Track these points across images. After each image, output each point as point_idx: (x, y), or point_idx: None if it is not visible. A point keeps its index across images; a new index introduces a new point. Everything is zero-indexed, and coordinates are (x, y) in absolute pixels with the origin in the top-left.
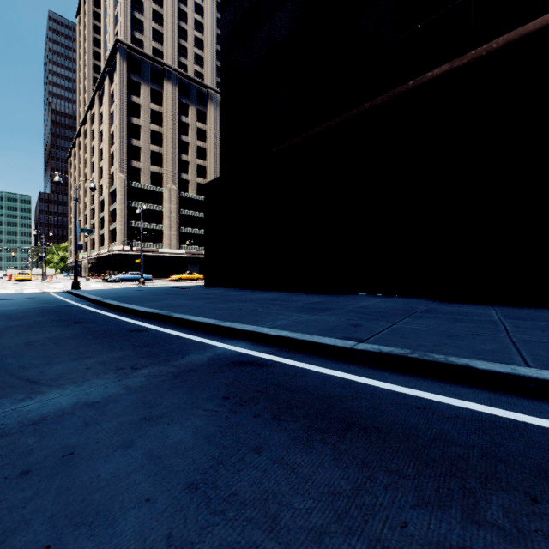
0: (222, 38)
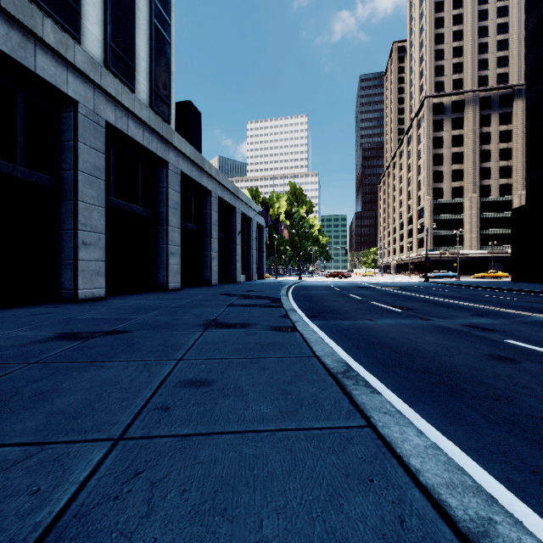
0: (526, 108)
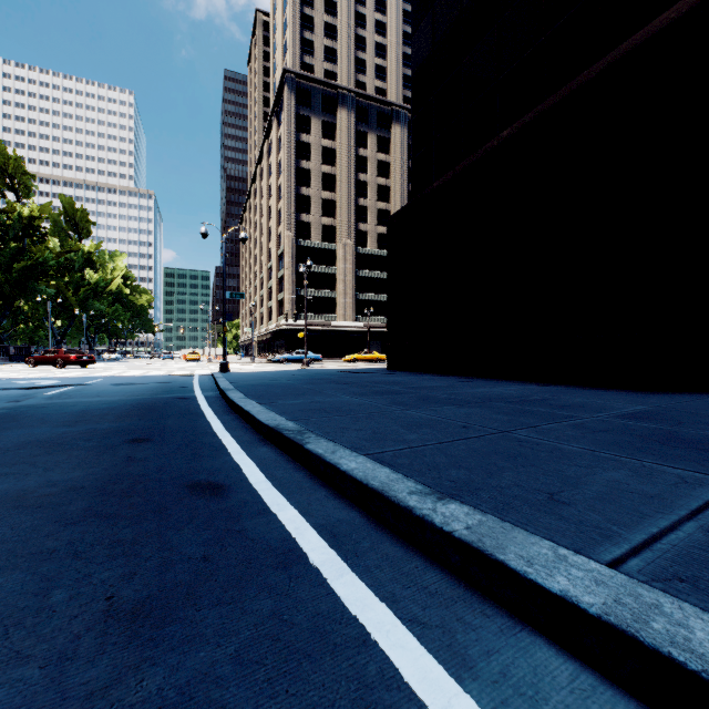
0: None
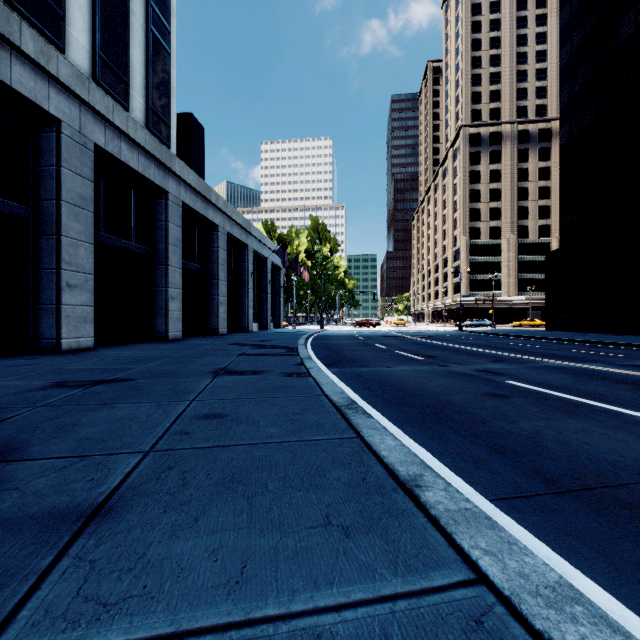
0: (560, 146)
